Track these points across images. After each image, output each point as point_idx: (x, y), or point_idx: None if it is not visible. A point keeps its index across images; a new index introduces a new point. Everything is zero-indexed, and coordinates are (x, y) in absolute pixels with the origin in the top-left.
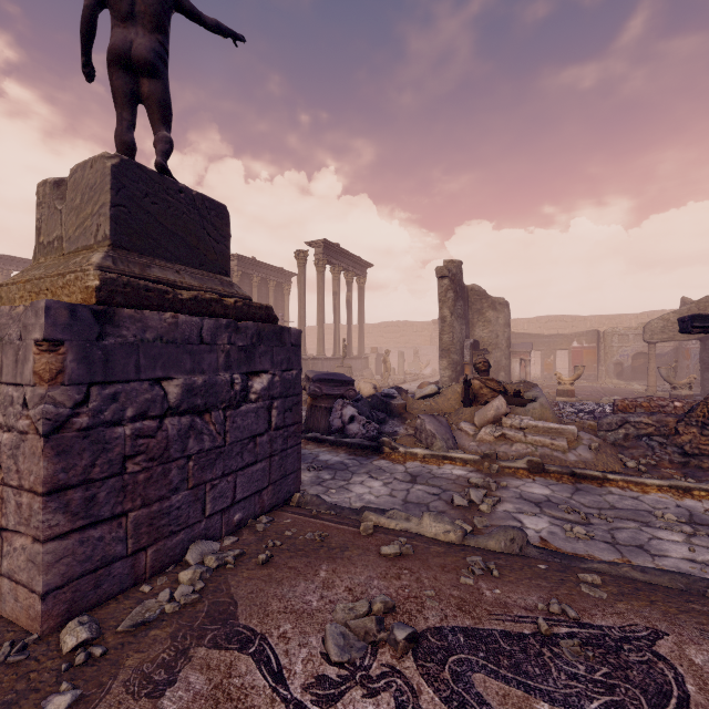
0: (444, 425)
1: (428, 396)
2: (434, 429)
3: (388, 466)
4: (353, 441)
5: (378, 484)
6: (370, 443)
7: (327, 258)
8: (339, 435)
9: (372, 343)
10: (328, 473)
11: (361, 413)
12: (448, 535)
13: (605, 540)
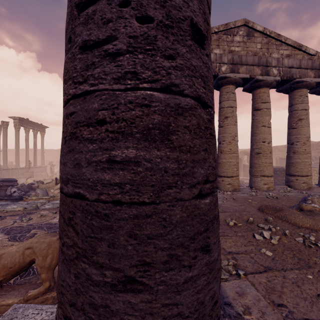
0: (44, 191)
1: (48, 183)
2: (40, 192)
3: (22, 202)
4: (14, 198)
5: (15, 206)
6: (19, 198)
7: (21, 125)
8: (9, 197)
9: (54, 158)
10: (0, 206)
11: (20, 190)
12: (21, 209)
13: (58, 206)
